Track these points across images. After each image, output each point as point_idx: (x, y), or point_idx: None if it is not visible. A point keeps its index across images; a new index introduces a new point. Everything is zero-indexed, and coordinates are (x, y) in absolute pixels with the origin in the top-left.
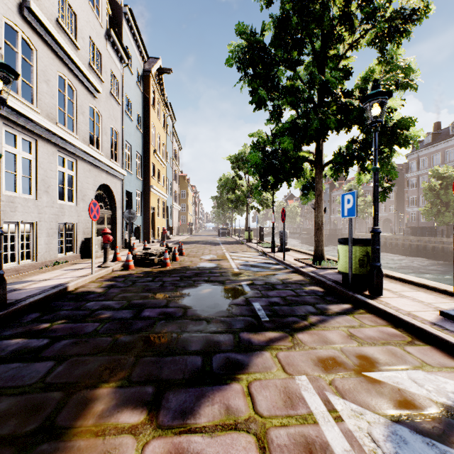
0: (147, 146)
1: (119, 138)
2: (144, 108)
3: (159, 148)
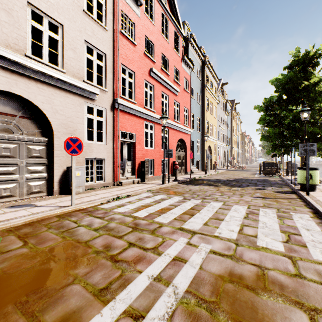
0: (231, 134)
1: (226, 137)
2: (230, 122)
3: (234, 132)
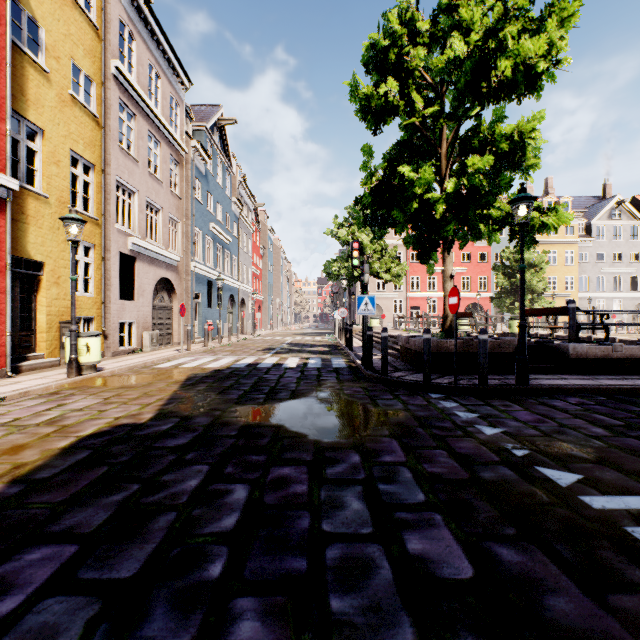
0: None
1: None
2: None
3: None
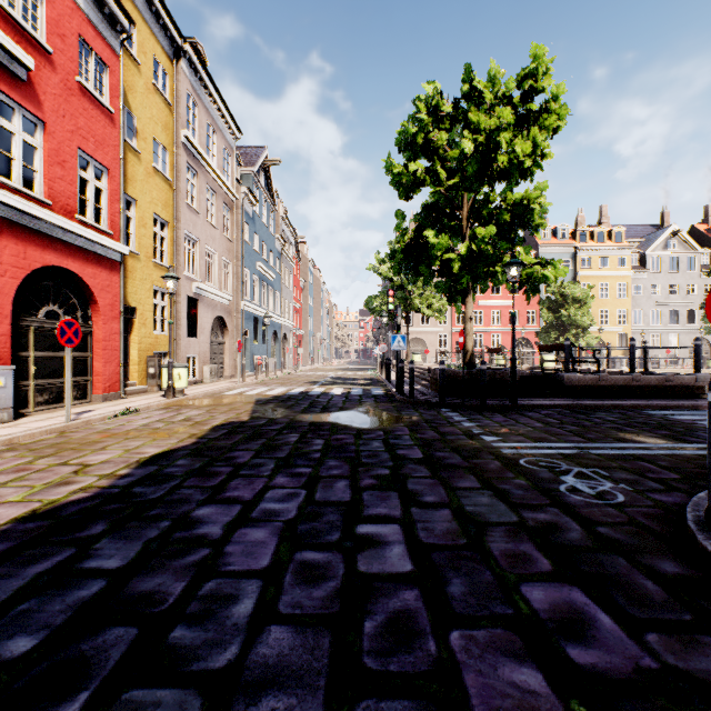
0: None
1: None
2: None
3: None
